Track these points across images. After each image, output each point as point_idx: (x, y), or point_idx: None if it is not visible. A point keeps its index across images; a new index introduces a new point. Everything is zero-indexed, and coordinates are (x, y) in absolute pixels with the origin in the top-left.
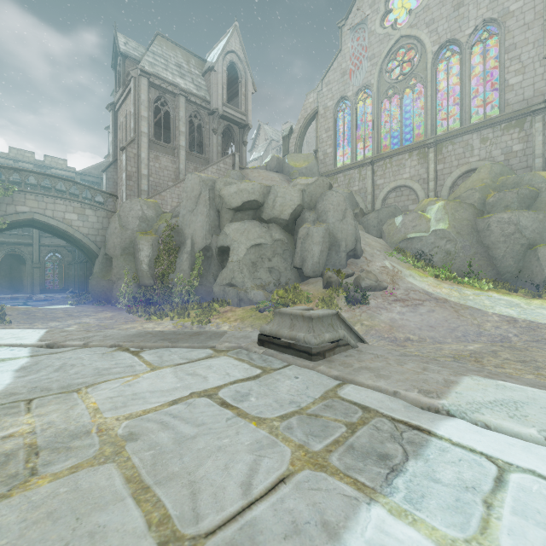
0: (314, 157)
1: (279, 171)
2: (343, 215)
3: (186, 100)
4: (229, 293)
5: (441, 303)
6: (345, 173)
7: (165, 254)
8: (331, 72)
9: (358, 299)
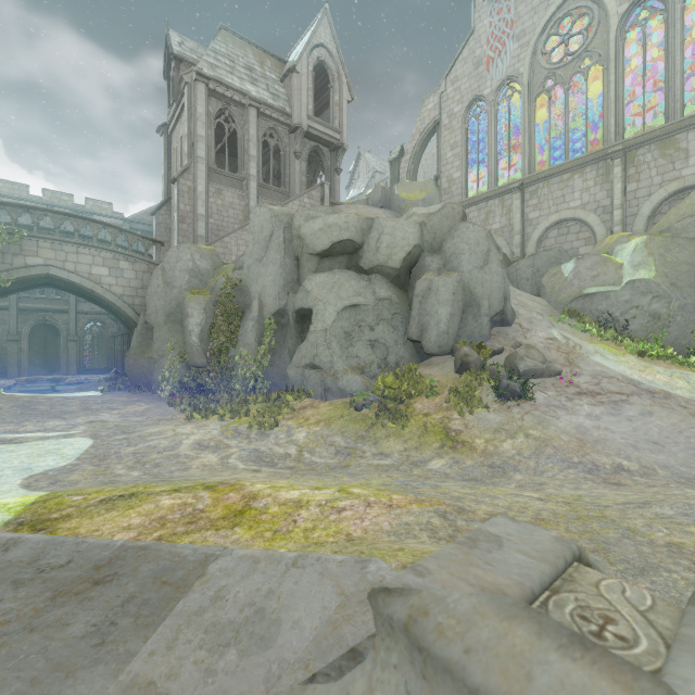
0: (435, 185)
1: (385, 205)
2: (484, 259)
3: (258, 113)
4: (310, 378)
5: (661, 399)
6: (481, 205)
7: (222, 322)
8: (459, 63)
9: (516, 392)
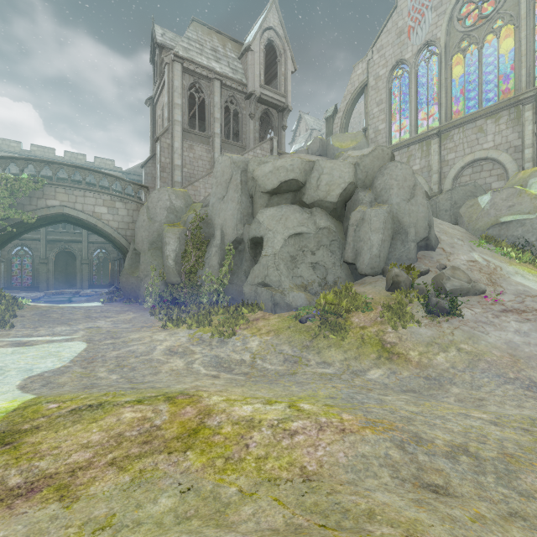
0: (363, 135)
1: (322, 154)
2: (411, 193)
3: (221, 84)
4: (262, 294)
5: None
6: (403, 151)
7: (192, 248)
8: (384, 34)
9: (445, 309)
